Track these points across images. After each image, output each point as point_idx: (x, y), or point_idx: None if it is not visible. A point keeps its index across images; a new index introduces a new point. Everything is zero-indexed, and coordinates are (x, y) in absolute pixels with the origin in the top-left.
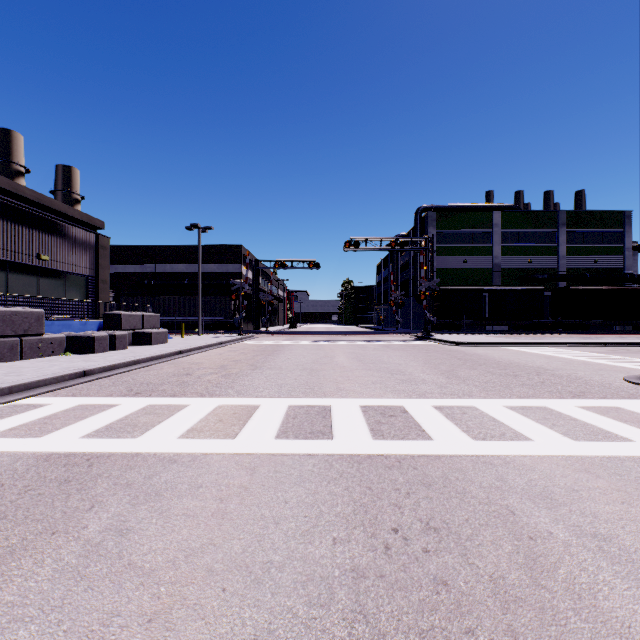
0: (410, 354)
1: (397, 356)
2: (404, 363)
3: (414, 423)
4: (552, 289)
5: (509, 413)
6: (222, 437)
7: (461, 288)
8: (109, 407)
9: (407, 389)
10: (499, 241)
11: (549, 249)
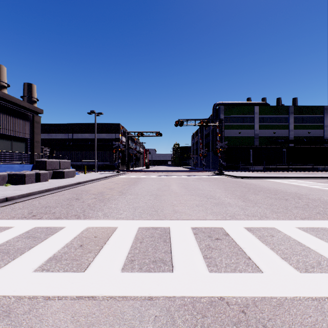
0: (214, 184)
1: (207, 185)
2: (213, 190)
3: (238, 248)
4: (286, 147)
5: (306, 235)
6: (74, 269)
7: (238, 147)
8: (2, 230)
9: (221, 211)
10: (258, 122)
11: (284, 126)
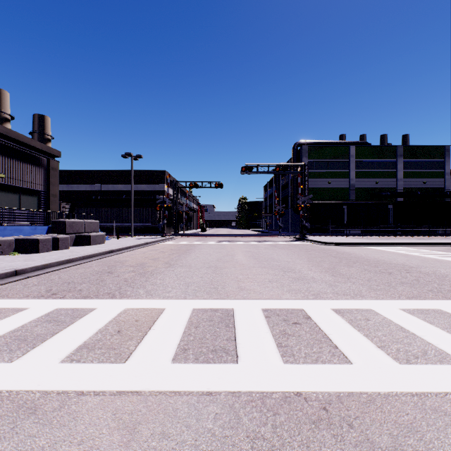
0: (294, 252)
1: (284, 254)
2: (292, 261)
3: (322, 334)
4: (393, 203)
5: (412, 319)
6: (112, 359)
7: (327, 202)
8: (14, 312)
9: (302, 288)
10: (354, 168)
11: (390, 174)
